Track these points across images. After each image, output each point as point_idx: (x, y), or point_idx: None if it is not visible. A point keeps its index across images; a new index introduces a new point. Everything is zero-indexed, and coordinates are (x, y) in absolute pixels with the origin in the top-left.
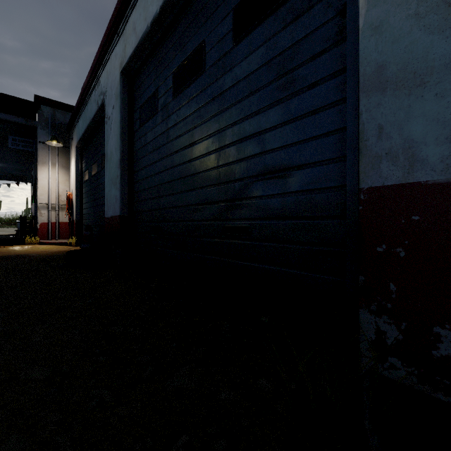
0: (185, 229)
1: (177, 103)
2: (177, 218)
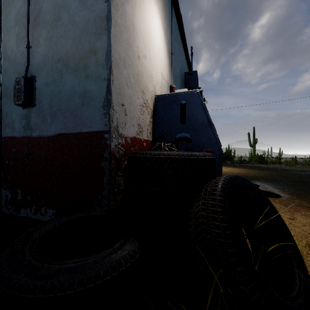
0: None
1: None
2: None
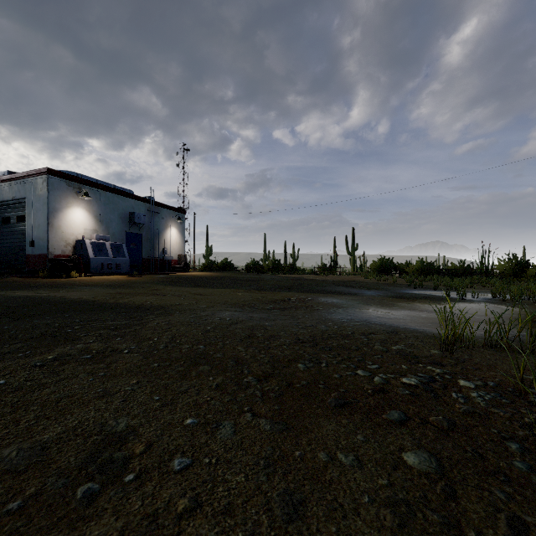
0: (6, 260)
1: (3, 227)
2: (3, 257)
